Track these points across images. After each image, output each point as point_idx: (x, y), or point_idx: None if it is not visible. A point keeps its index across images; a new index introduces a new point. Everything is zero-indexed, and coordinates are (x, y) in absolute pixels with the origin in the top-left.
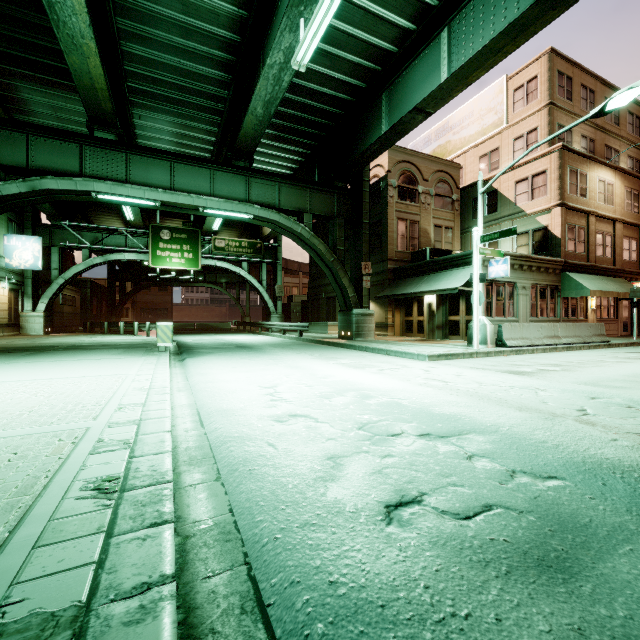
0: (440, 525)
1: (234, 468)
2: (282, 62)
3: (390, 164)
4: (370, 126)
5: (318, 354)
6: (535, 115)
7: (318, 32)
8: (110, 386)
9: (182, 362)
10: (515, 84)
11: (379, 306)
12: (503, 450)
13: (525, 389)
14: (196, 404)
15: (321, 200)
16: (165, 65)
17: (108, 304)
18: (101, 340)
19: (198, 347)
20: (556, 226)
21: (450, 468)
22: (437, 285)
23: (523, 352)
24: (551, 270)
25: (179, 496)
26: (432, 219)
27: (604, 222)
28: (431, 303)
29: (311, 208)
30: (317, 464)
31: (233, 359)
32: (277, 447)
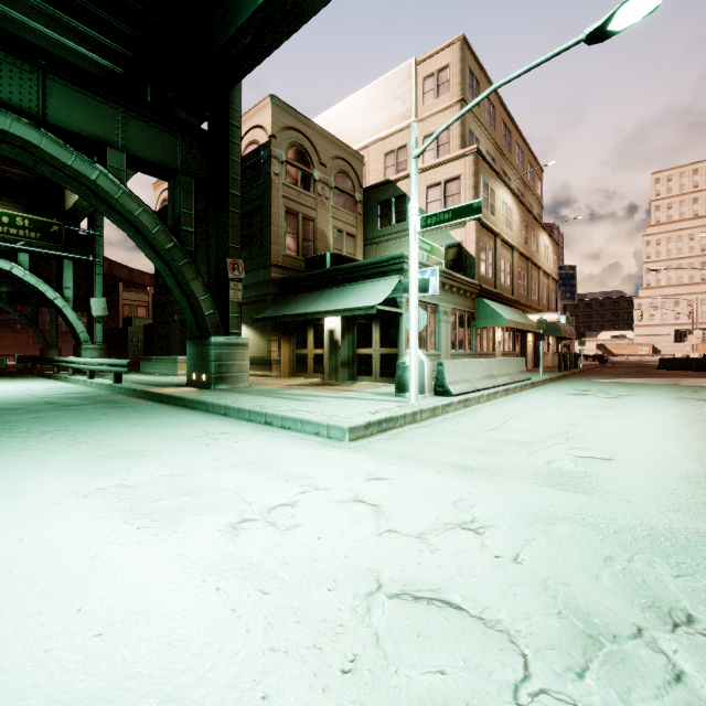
0: None
1: None
2: None
3: (275, 126)
4: (238, 7)
5: (94, 439)
6: (447, 111)
7: None
8: None
9: None
10: (425, 71)
11: (259, 333)
12: None
13: None
14: None
15: (149, 136)
16: None
17: None
18: None
19: None
20: (471, 243)
21: None
22: (344, 302)
23: (470, 402)
24: (469, 294)
25: None
26: (331, 219)
27: (506, 248)
28: (334, 330)
29: (126, 145)
30: None
31: None
32: None
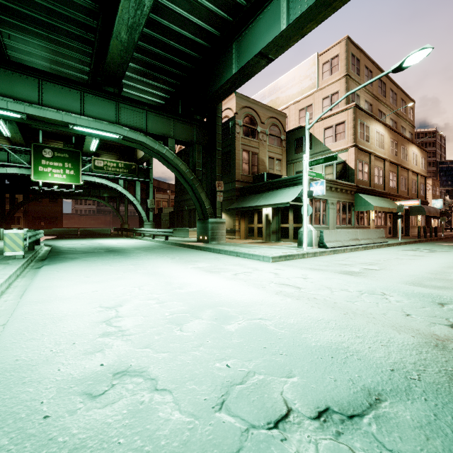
0: None
1: None
2: None
3: (237, 108)
4: (223, 70)
5: (178, 257)
6: (337, 82)
7: None
8: None
9: (37, 270)
10: (323, 60)
11: (229, 216)
12: None
13: (374, 294)
14: None
15: (183, 129)
16: None
17: None
18: None
19: (67, 252)
20: (351, 161)
21: None
22: (273, 200)
23: (338, 251)
24: (349, 191)
25: None
26: (267, 152)
27: (379, 160)
28: (268, 214)
29: (174, 135)
30: None
31: (93, 265)
32: None
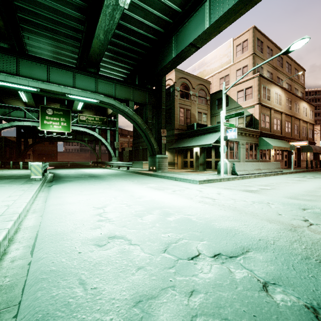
0: None
1: None
2: (114, 4)
3: (176, 78)
4: (166, 54)
5: (137, 180)
6: (246, 59)
7: None
8: None
9: (49, 187)
10: (237, 43)
11: (170, 153)
12: (285, 272)
13: (262, 203)
14: (39, 226)
15: (139, 94)
16: (42, 4)
17: (16, 151)
18: (3, 173)
19: (65, 177)
20: (257, 114)
21: (256, 309)
22: (200, 142)
23: (245, 177)
24: (255, 136)
25: None
26: (197, 109)
27: (277, 113)
28: (197, 152)
29: (133, 98)
30: (123, 317)
31: (83, 185)
32: (87, 287)
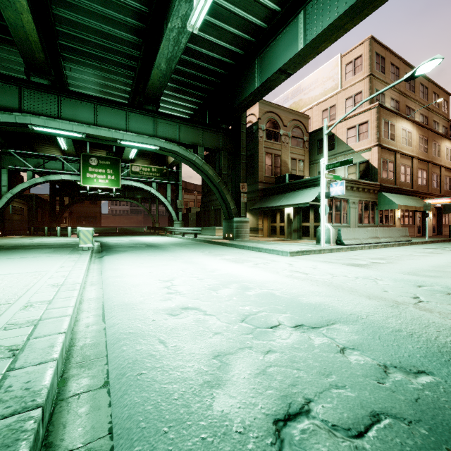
0: (335, 449)
1: (122, 372)
2: (180, 27)
3: (260, 113)
4: (246, 83)
5: (208, 251)
6: (360, 82)
7: (207, 0)
8: (27, 283)
9: (101, 259)
10: (347, 60)
11: (252, 215)
12: (368, 341)
13: (367, 279)
14: (103, 297)
15: (210, 137)
16: (89, 28)
17: (50, 213)
18: (39, 241)
19: (116, 246)
20: (375, 160)
21: (328, 364)
22: (294, 200)
23: (355, 249)
24: (372, 191)
25: (58, 411)
26: (290, 154)
27: (406, 158)
28: (289, 213)
29: (203, 143)
30: (204, 364)
31: (142, 256)
32: (167, 344)
